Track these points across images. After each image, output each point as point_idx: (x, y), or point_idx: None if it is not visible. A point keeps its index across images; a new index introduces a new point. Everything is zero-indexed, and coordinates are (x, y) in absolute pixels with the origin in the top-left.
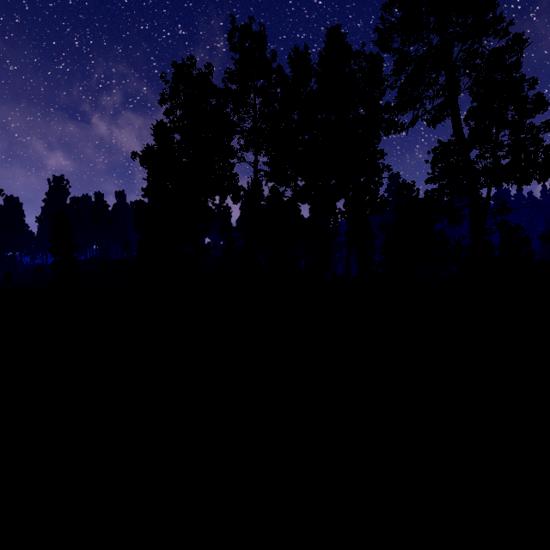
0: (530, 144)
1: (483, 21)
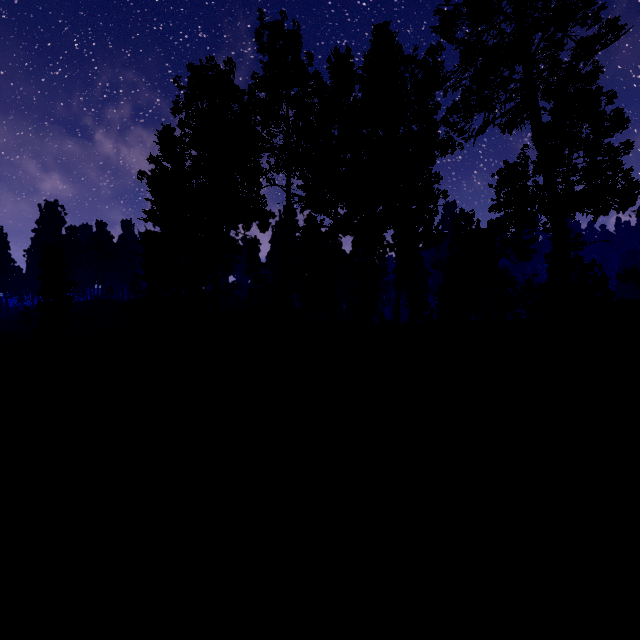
0: (608, 168)
1: (569, 4)
